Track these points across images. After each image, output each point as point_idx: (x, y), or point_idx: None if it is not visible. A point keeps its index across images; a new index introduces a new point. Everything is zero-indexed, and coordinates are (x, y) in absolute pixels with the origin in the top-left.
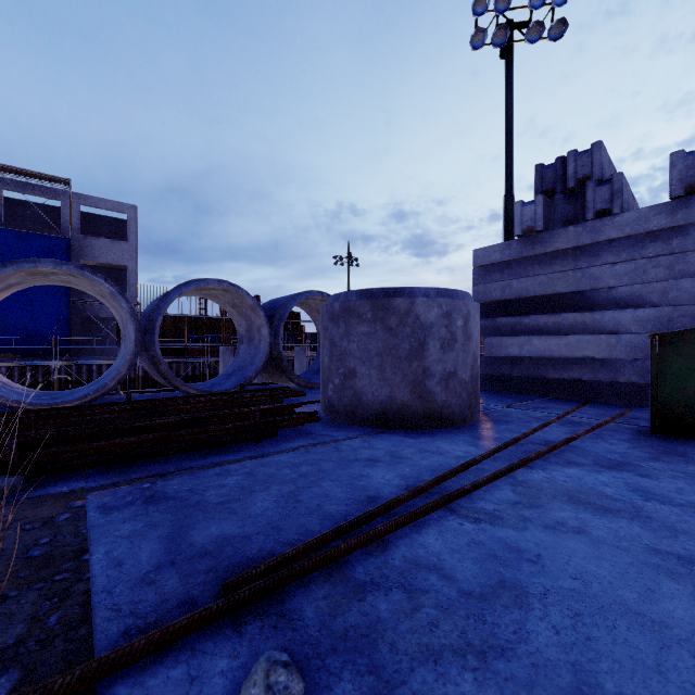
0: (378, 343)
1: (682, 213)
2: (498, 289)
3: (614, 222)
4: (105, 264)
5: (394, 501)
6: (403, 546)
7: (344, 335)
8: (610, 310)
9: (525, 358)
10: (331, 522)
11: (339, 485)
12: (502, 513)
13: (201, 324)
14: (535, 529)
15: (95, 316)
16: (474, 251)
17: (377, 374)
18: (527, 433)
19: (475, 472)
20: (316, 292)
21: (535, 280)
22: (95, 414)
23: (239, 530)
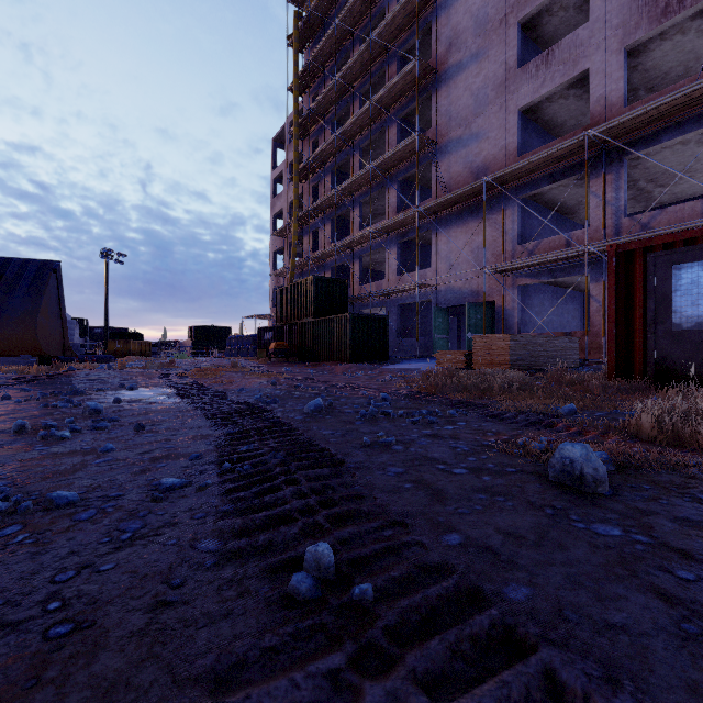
0: None
1: None
2: None
3: None
4: None
5: None
6: None
7: None
8: None
9: None
10: None
11: None
12: None
13: None
14: None
15: None
16: None
17: None
18: None
19: None
20: None
21: None
22: None
23: None
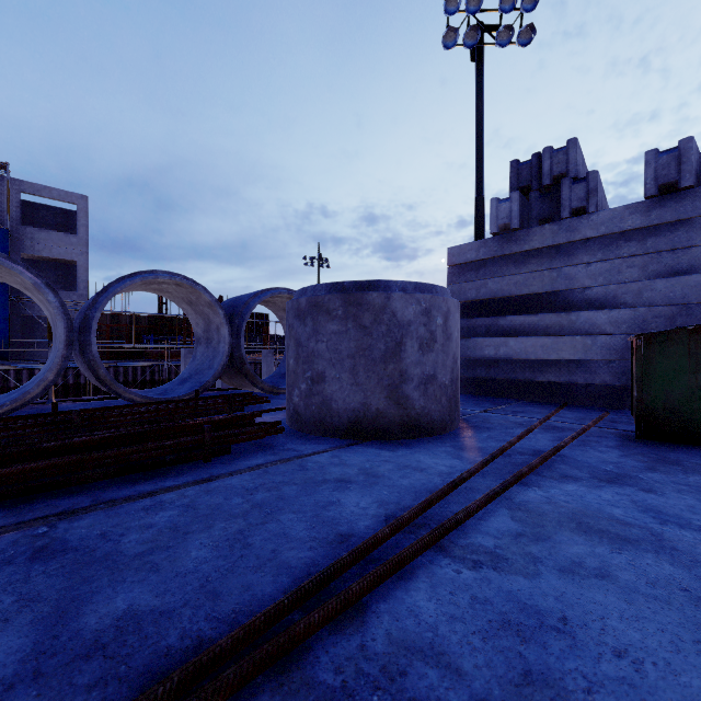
0: (350, 343)
1: (656, 213)
2: (474, 289)
3: (589, 220)
4: (51, 259)
5: (372, 541)
6: (386, 615)
7: (312, 333)
8: (586, 310)
9: (500, 360)
10: (289, 579)
11: (302, 519)
12: (505, 551)
13: (161, 325)
14: (550, 574)
15: (38, 316)
16: (448, 249)
17: (349, 378)
18: (512, 442)
19: (464, 493)
20: (282, 289)
21: (511, 280)
22: (2, 430)
23: (157, 601)
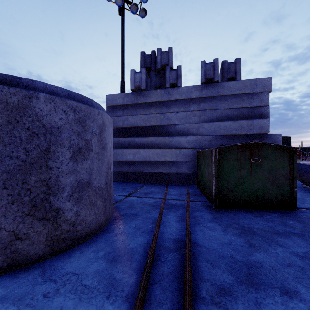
0: None
1: (205, 91)
2: (121, 120)
3: (178, 90)
4: None
5: None
6: None
7: None
8: (177, 136)
9: (136, 162)
10: None
11: None
12: None
13: None
14: None
15: None
16: (106, 96)
17: None
18: (157, 235)
19: None
20: None
21: (141, 117)
22: None
23: None
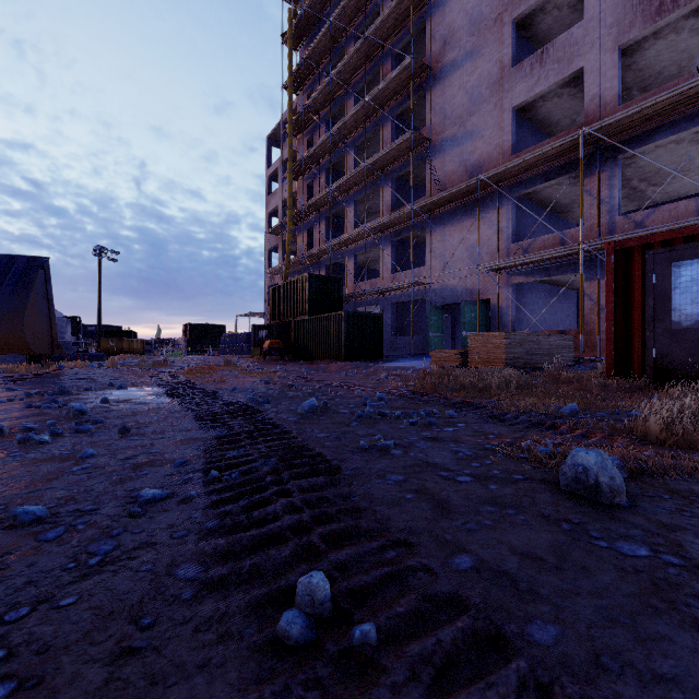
0: None
1: None
2: None
3: None
4: None
5: None
6: None
7: None
8: None
9: None
10: None
11: None
12: None
13: None
14: None
15: None
16: None
17: None
18: None
19: None
20: None
21: None
22: None
23: None
